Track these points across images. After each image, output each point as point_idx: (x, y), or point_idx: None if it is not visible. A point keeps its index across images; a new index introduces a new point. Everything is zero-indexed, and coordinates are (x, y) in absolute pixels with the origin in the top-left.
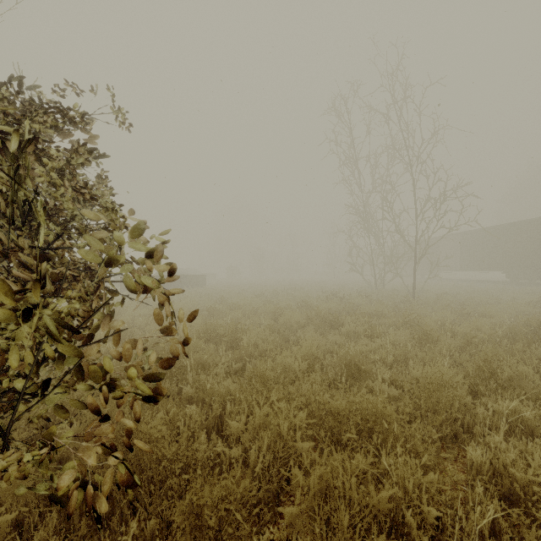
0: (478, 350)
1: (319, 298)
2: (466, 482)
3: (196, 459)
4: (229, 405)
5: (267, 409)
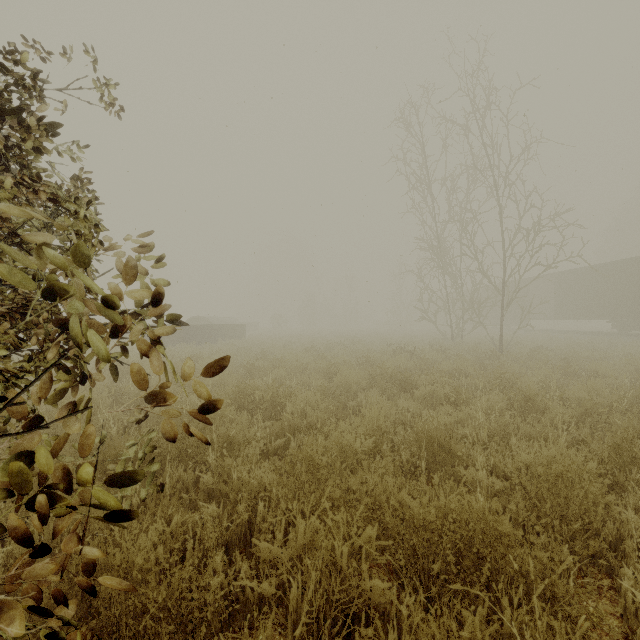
0: (602, 422)
1: (384, 353)
2: (622, 634)
3: (205, 600)
4: (262, 505)
5: (316, 522)
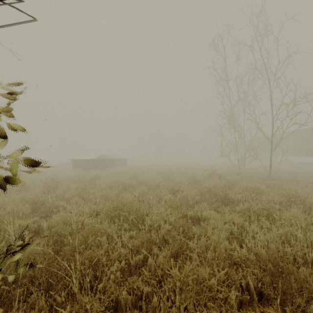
0: None
1: (203, 175)
2: None
3: None
4: None
5: None
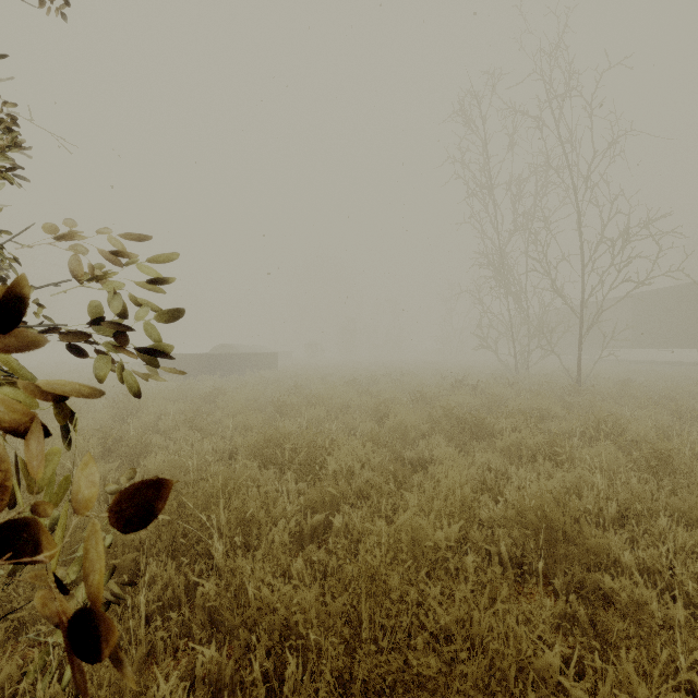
0: None
1: (441, 387)
2: None
3: None
4: (291, 664)
5: None
